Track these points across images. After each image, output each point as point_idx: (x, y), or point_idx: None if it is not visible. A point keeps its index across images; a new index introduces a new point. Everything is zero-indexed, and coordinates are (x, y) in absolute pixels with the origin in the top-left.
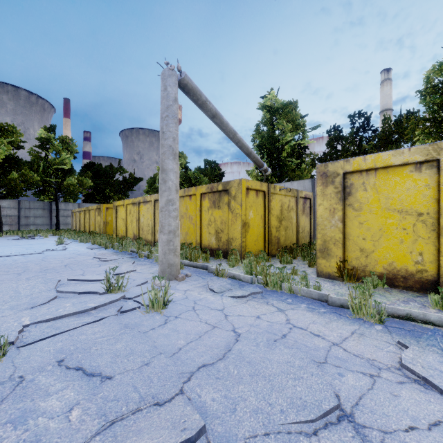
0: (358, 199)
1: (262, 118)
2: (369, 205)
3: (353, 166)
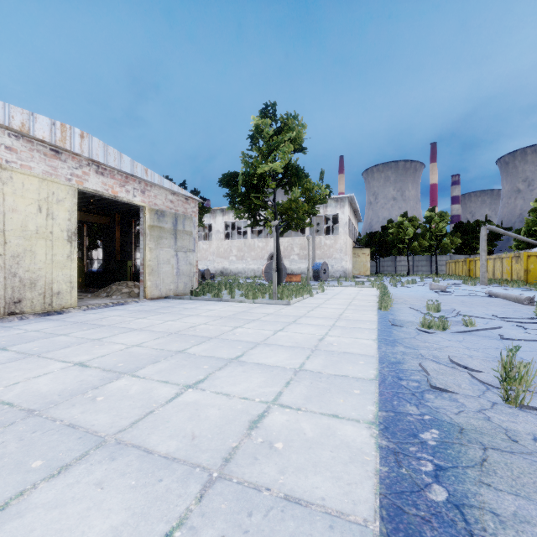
0: None
1: None
2: None
3: None
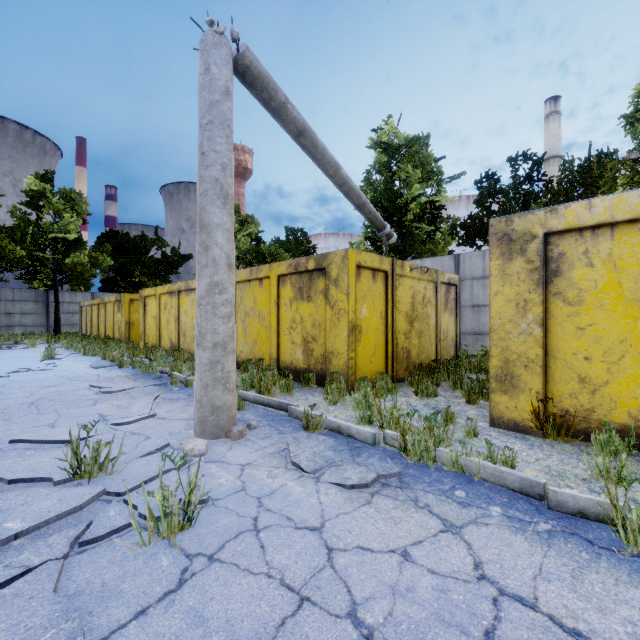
0: (574, 282)
1: (375, 161)
2: (598, 295)
3: (565, 220)
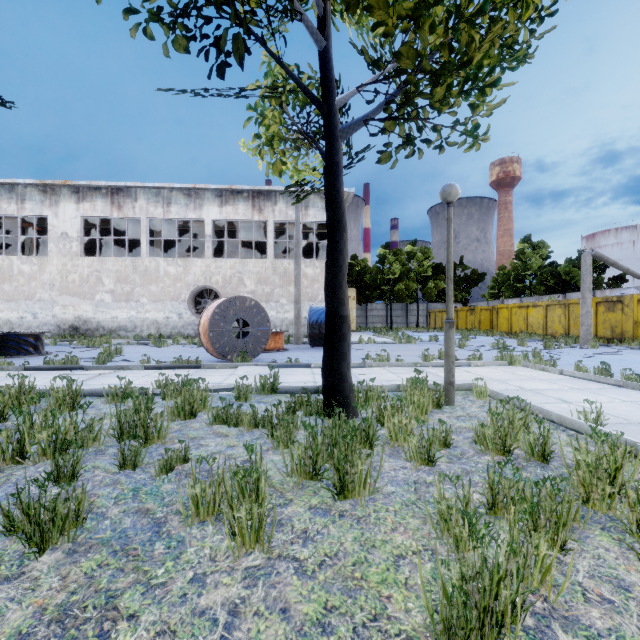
0: None
1: None
2: None
3: None
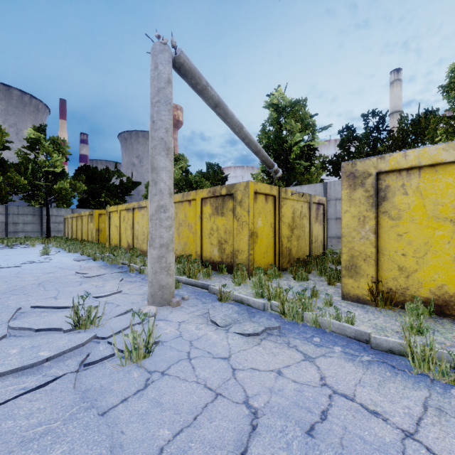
0: (395, 204)
1: (269, 117)
2: (410, 213)
3: (389, 164)
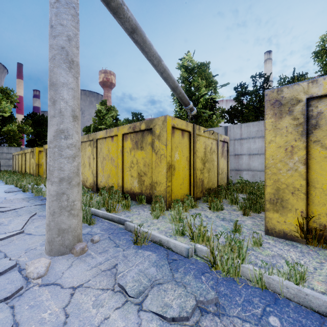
0: None
1: (181, 75)
2: None
3: (323, 88)
